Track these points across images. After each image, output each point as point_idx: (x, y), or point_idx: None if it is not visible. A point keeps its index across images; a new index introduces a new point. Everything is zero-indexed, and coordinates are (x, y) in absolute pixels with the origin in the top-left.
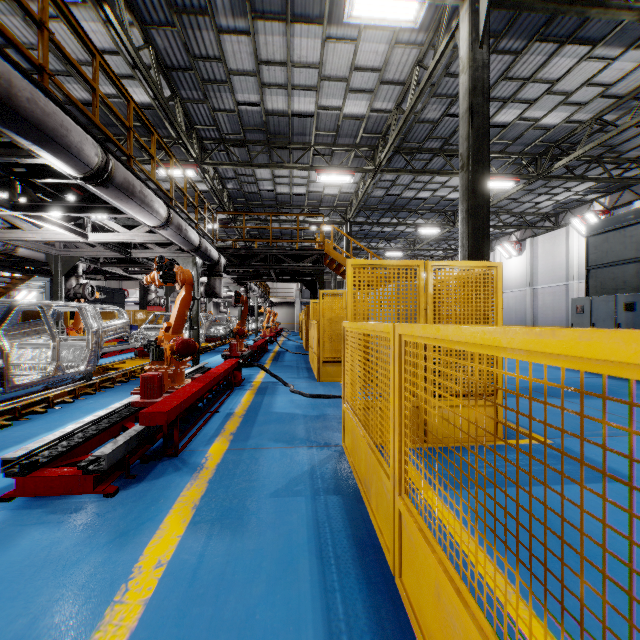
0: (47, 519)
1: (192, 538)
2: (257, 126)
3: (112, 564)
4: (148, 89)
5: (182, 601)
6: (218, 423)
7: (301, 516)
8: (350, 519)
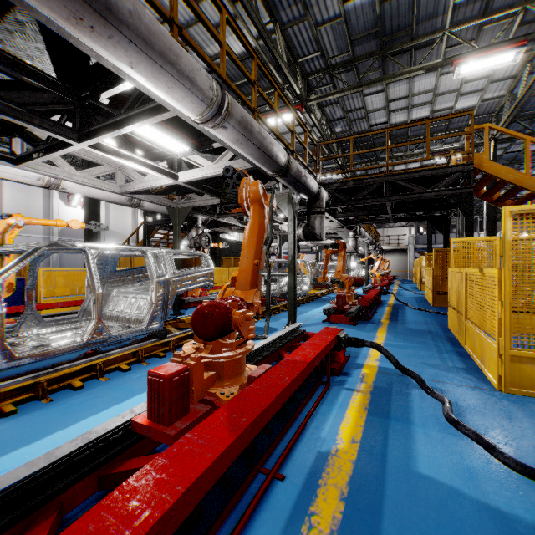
0: None
1: None
2: (368, 30)
3: None
4: (250, 28)
5: None
6: None
7: None
8: None
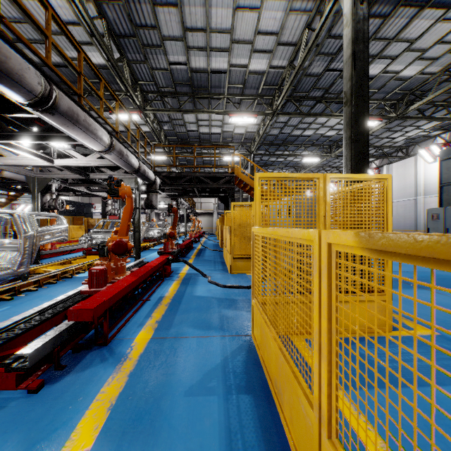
0: None
1: None
2: (184, 81)
3: None
4: (103, 53)
5: None
6: (147, 311)
7: (213, 422)
8: (263, 428)
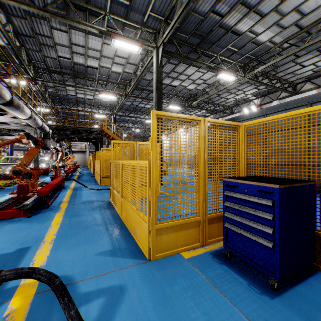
0: (10, 223)
1: (65, 220)
2: (68, 67)
3: (43, 225)
4: (5, 39)
5: (68, 226)
6: (60, 199)
7: (97, 213)
8: (111, 212)
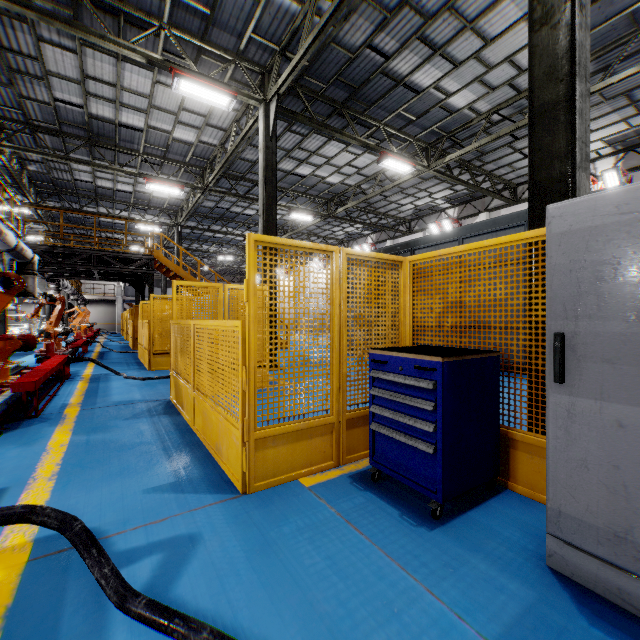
0: None
1: (78, 437)
2: (77, 123)
3: (31, 450)
4: None
5: (85, 449)
6: (62, 400)
7: (144, 423)
8: (173, 420)
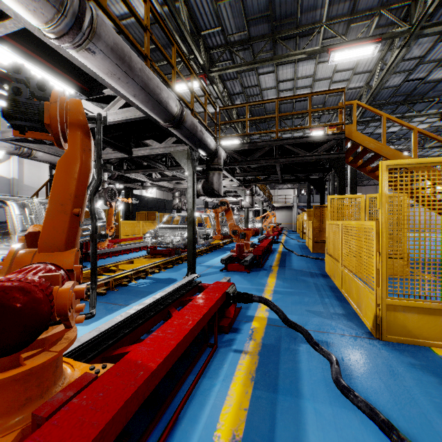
0: None
1: None
2: (261, 13)
3: None
4: None
5: None
6: None
7: None
8: None
